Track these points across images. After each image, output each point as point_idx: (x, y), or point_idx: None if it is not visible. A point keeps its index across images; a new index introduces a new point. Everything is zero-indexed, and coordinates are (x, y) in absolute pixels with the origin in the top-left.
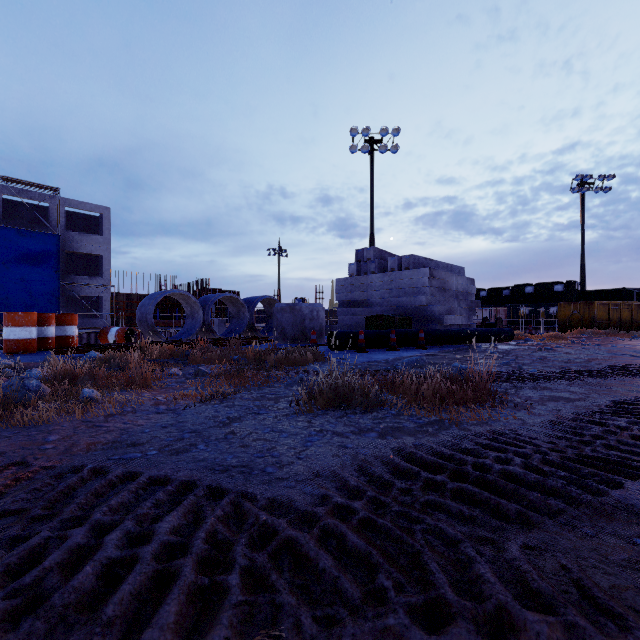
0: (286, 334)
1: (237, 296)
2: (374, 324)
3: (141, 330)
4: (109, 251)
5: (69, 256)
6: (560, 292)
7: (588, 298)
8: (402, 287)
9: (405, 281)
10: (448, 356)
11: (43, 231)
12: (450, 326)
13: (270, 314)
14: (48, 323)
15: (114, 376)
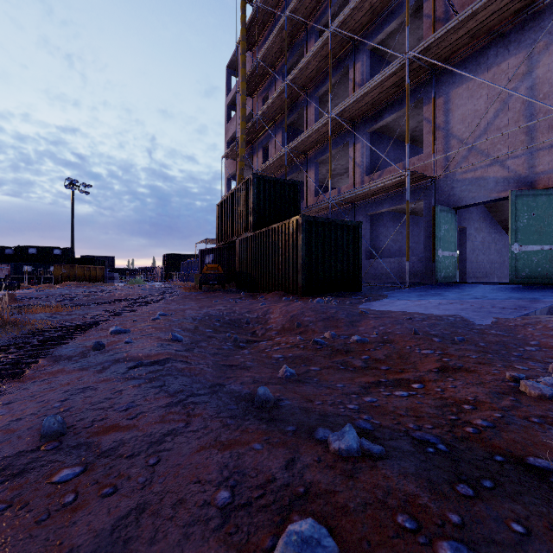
0: None
1: None
2: None
3: None
4: None
5: None
6: (59, 255)
7: (75, 262)
8: None
9: None
10: None
11: None
12: None
13: None
14: None
15: None
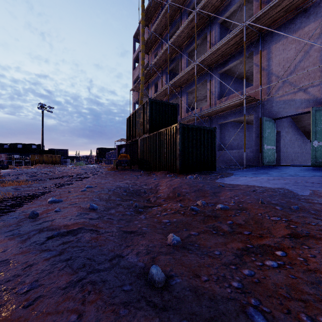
0: None
1: None
2: None
3: None
4: None
5: None
6: (35, 148)
7: (43, 153)
8: None
9: None
10: None
11: None
12: None
13: None
14: None
15: None
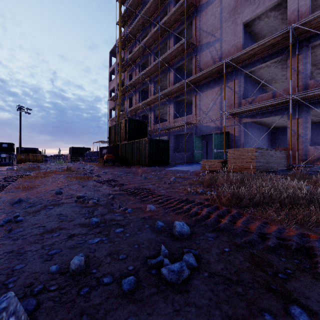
0: None
1: None
2: None
3: None
4: None
5: None
6: (6, 147)
7: (25, 152)
8: None
9: None
10: None
11: None
12: None
13: None
14: None
15: None
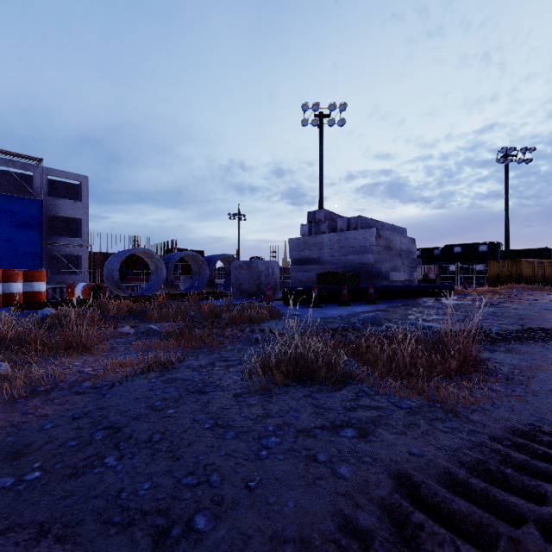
0: (243, 289)
1: (198, 254)
2: (325, 280)
3: (108, 286)
4: (87, 215)
5: (52, 219)
6: (485, 252)
7: (513, 257)
8: (351, 246)
9: (353, 240)
10: (399, 311)
11: (27, 197)
12: (395, 282)
13: (229, 271)
14: (14, 279)
15: (57, 337)
